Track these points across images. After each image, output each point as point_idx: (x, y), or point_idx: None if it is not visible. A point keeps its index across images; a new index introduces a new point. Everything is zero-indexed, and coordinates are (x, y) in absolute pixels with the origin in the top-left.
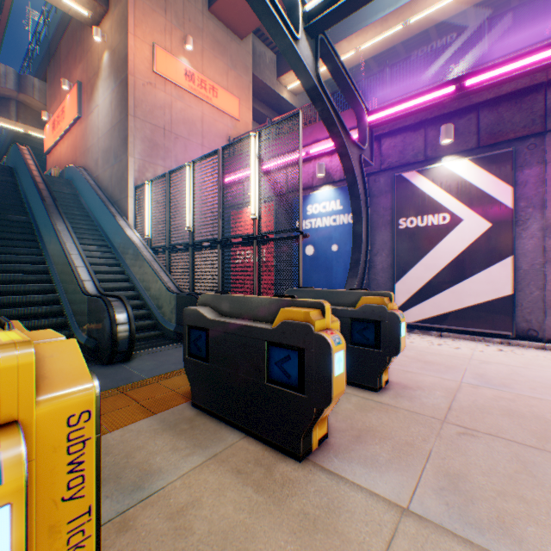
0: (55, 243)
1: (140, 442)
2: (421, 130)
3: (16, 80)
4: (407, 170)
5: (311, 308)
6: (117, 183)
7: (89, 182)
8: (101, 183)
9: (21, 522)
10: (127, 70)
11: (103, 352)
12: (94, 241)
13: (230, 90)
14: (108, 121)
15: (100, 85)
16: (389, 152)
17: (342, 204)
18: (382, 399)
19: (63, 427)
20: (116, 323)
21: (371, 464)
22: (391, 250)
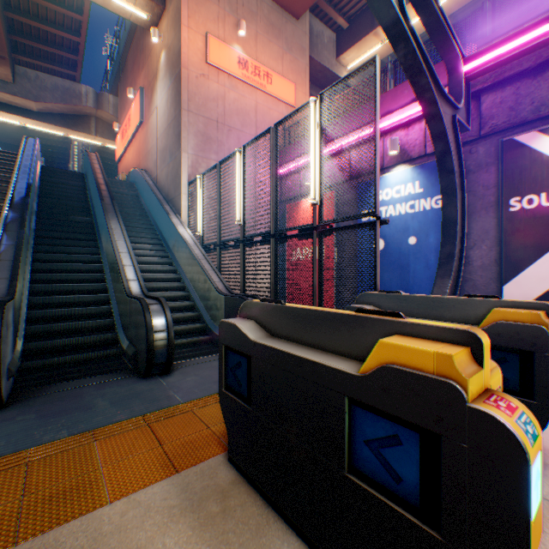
0: (108, 241)
1: (142, 538)
2: (546, 73)
3: (95, 98)
4: (522, 132)
5: (444, 343)
6: (172, 181)
7: (148, 183)
8: (158, 183)
9: None
10: (181, 63)
11: (140, 363)
12: (149, 240)
13: (285, 75)
14: (164, 121)
15: (158, 86)
16: (492, 111)
17: (422, 186)
18: (543, 489)
19: None
20: (152, 330)
21: None
22: (495, 240)
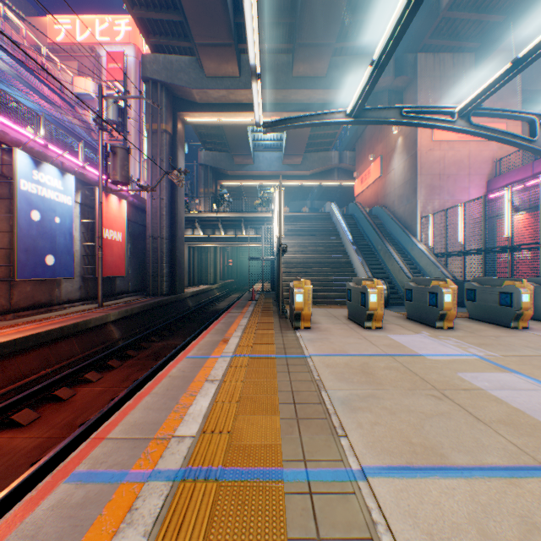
0: (387, 255)
1: None
2: None
3: (338, 157)
4: None
5: (516, 281)
6: (407, 216)
7: (390, 217)
8: (395, 215)
9: (451, 297)
10: (415, 149)
11: None
12: (397, 251)
13: (494, 121)
14: (400, 179)
15: (394, 157)
16: None
17: None
18: None
19: (451, 290)
20: None
21: (540, 332)
22: None
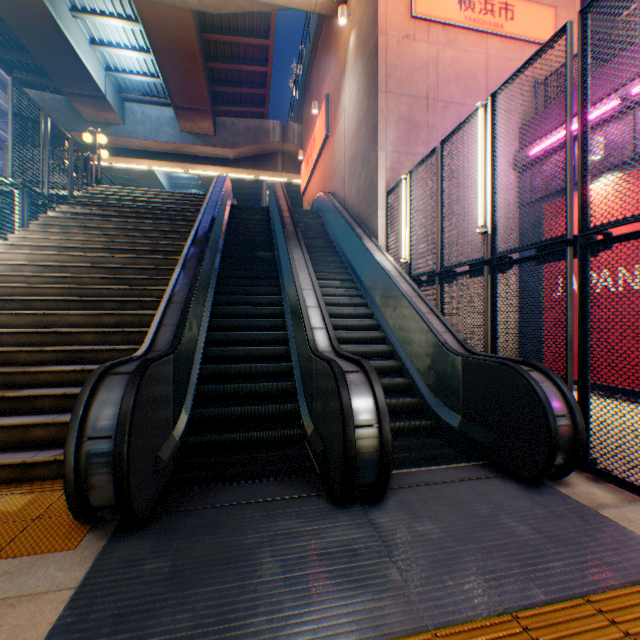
0: (289, 276)
1: None
2: None
3: (280, 132)
4: None
5: None
6: (363, 196)
7: (334, 205)
8: (346, 205)
9: None
10: (375, 30)
11: (331, 473)
12: (336, 275)
13: (534, 0)
14: (353, 121)
15: (345, 83)
16: None
17: None
18: None
19: None
20: (352, 424)
21: None
22: None
